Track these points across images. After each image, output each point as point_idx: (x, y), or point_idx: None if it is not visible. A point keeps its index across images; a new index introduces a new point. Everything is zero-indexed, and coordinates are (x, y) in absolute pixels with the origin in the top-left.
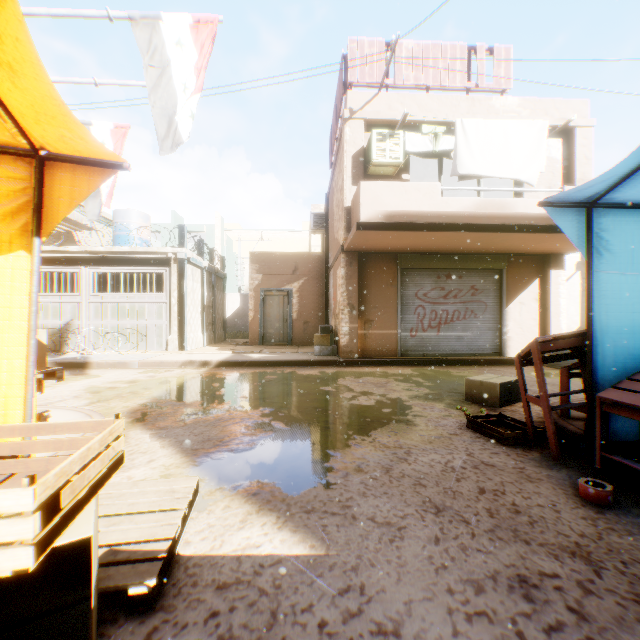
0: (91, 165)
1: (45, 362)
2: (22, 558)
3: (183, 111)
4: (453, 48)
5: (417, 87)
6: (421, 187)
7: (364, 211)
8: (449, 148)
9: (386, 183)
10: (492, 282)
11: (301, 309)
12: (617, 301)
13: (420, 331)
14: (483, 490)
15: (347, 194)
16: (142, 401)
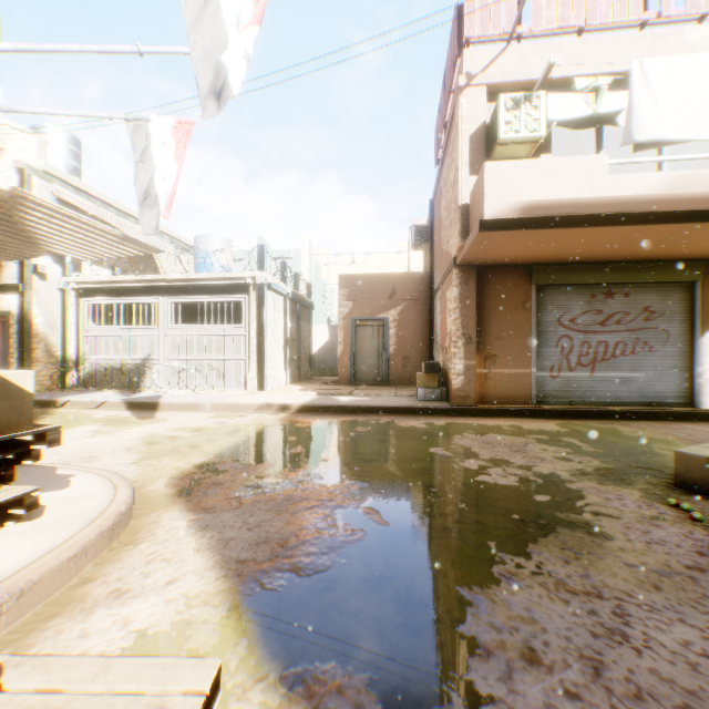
0: None
1: (30, 419)
2: None
3: (233, 50)
4: None
5: (563, 32)
6: (576, 164)
7: (490, 204)
8: (614, 109)
9: (523, 163)
10: (676, 301)
11: (399, 342)
12: None
13: (564, 370)
14: None
15: (463, 188)
16: (198, 460)
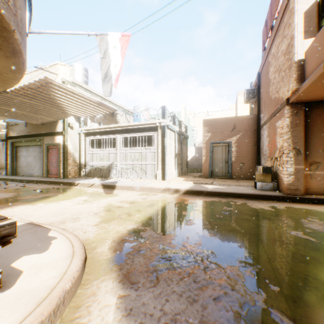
0: None
1: None
2: None
3: None
4: None
5: None
6: None
7: None
8: None
9: None
10: None
11: (238, 154)
12: None
13: None
14: None
15: (297, 49)
16: (130, 226)
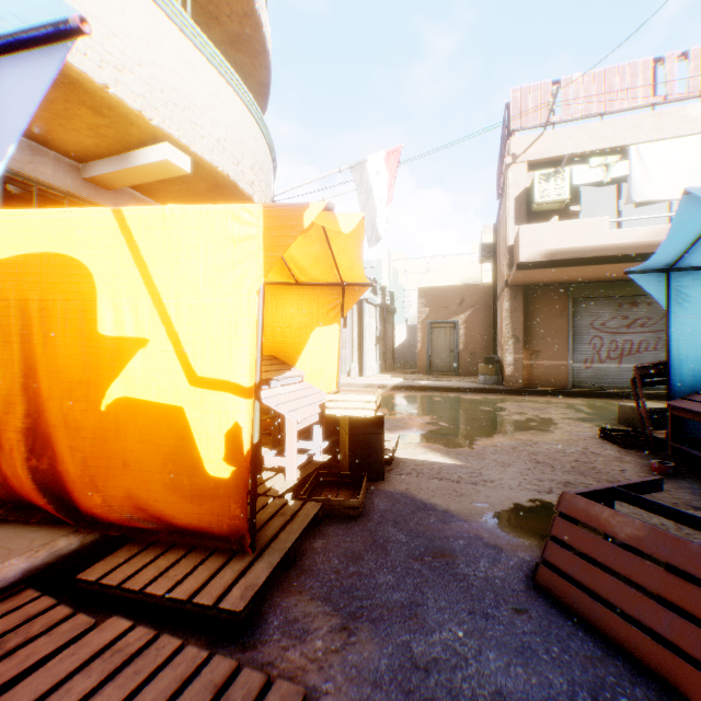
0: (361, 286)
1: None
2: (372, 413)
3: (381, 219)
4: (632, 66)
5: (588, 116)
6: (584, 223)
7: (523, 252)
8: (625, 173)
9: (546, 224)
10: None
11: (467, 340)
12: (695, 338)
13: (595, 362)
14: (577, 461)
15: (509, 234)
16: None
